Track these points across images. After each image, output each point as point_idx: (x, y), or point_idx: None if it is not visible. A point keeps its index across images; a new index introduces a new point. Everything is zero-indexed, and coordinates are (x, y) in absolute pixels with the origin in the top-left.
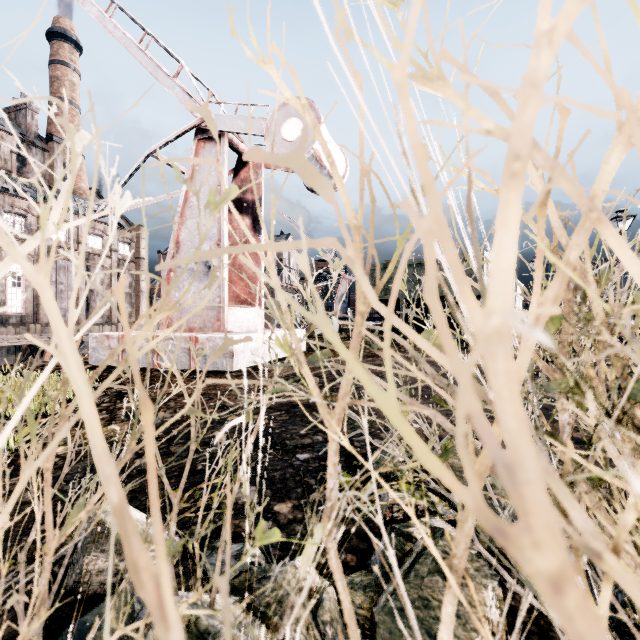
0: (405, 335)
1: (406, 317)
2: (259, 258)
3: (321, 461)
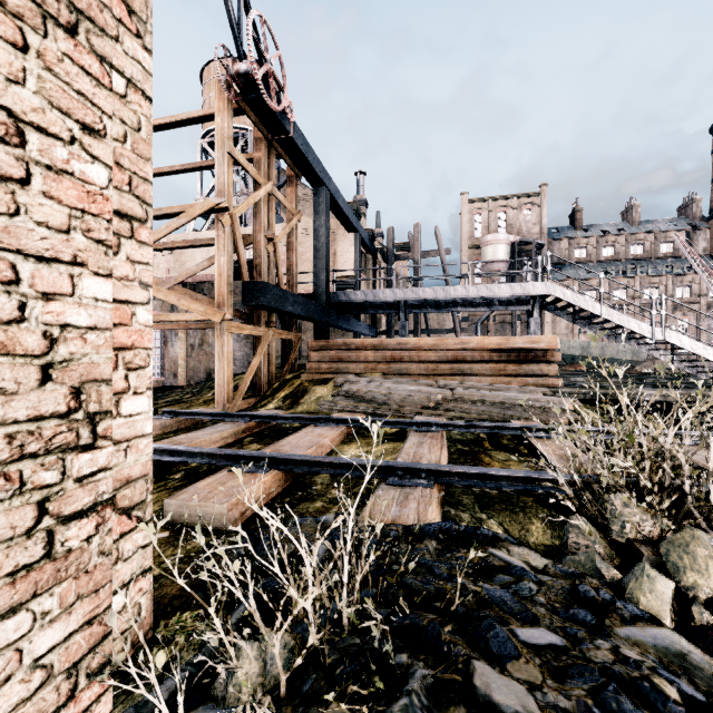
0: None
1: None
2: None
3: None
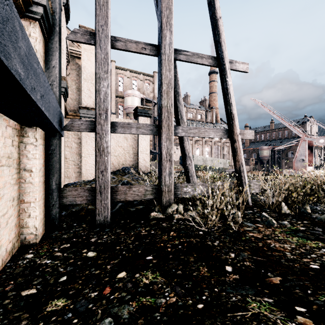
0: None
1: None
2: (312, 157)
3: None
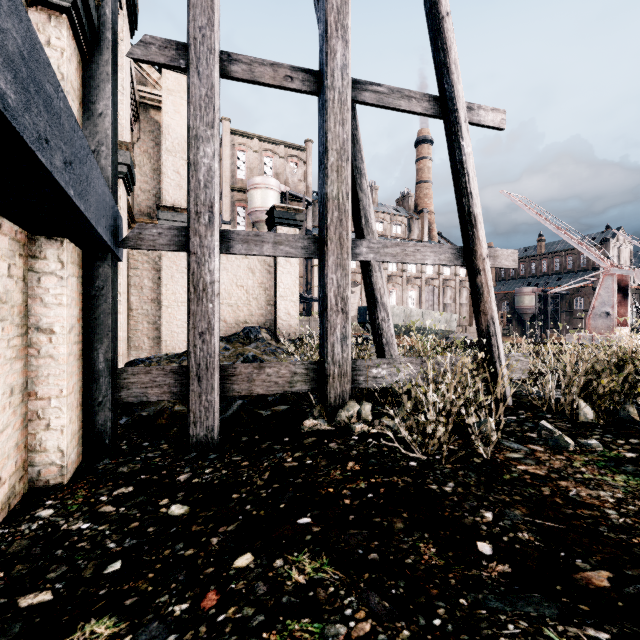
0: None
1: None
2: (626, 308)
3: None
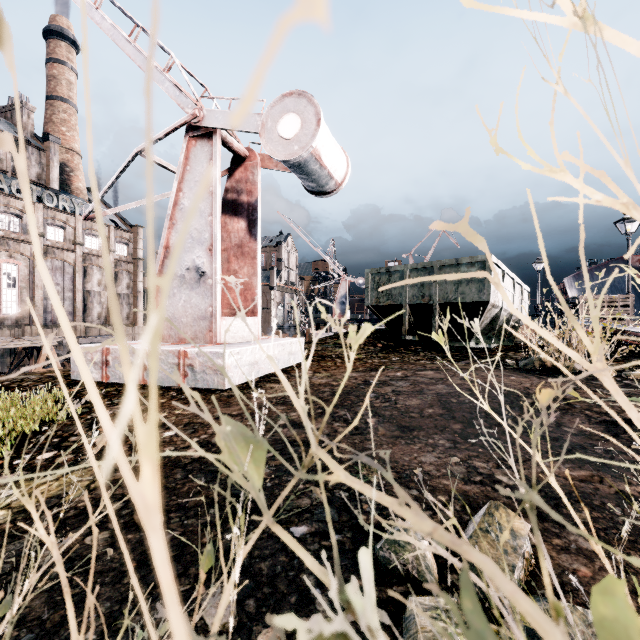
0: (408, 342)
1: (409, 323)
2: (255, 263)
3: (322, 539)
